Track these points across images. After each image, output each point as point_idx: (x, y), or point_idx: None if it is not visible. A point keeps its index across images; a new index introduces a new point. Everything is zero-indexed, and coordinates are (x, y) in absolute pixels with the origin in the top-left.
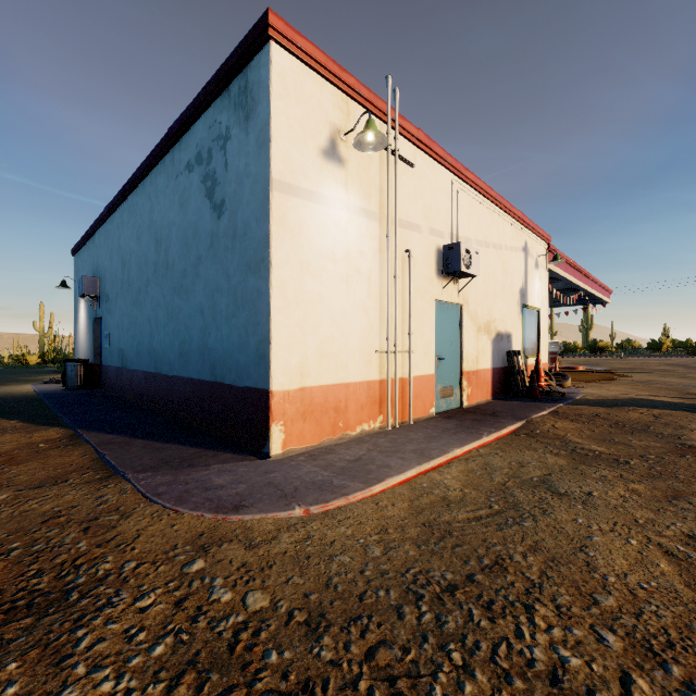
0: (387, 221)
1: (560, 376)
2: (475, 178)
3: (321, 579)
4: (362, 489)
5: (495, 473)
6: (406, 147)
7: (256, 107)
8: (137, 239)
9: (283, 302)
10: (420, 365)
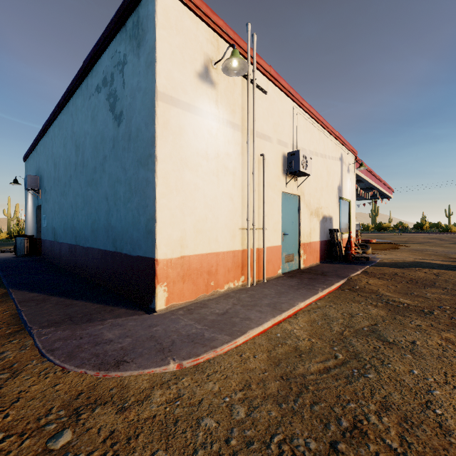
0: (247, 131)
1: (364, 246)
2: (309, 106)
3: (186, 452)
4: (228, 342)
5: (333, 323)
6: (261, 79)
7: (145, 35)
8: (64, 147)
9: (166, 189)
10: (271, 239)
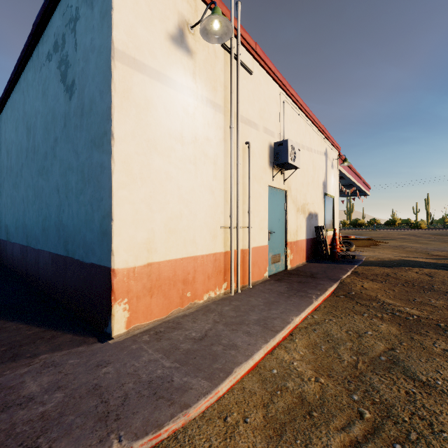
0: (231, 114)
1: (347, 244)
2: (296, 95)
3: None
4: (207, 393)
5: (339, 348)
6: (246, 56)
7: None
8: (15, 130)
9: (127, 178)
10: (256, 238)
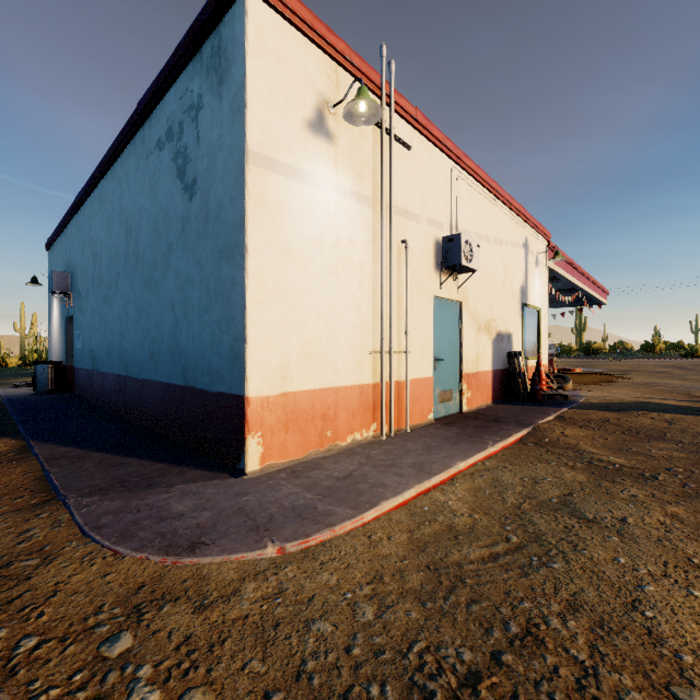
0: (382, 207)
1: (561, 379)
2: (476, 167)
3: (291, 663)
4: (352, 517)
5: (506, 492)
6: (402, 127)
7: (230, 68)
8: (108, 229)
9: (261, 294)
10: (417, 367)
